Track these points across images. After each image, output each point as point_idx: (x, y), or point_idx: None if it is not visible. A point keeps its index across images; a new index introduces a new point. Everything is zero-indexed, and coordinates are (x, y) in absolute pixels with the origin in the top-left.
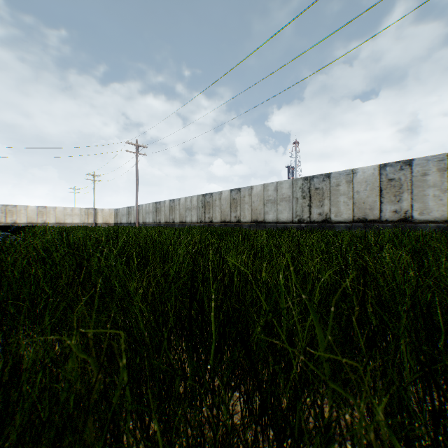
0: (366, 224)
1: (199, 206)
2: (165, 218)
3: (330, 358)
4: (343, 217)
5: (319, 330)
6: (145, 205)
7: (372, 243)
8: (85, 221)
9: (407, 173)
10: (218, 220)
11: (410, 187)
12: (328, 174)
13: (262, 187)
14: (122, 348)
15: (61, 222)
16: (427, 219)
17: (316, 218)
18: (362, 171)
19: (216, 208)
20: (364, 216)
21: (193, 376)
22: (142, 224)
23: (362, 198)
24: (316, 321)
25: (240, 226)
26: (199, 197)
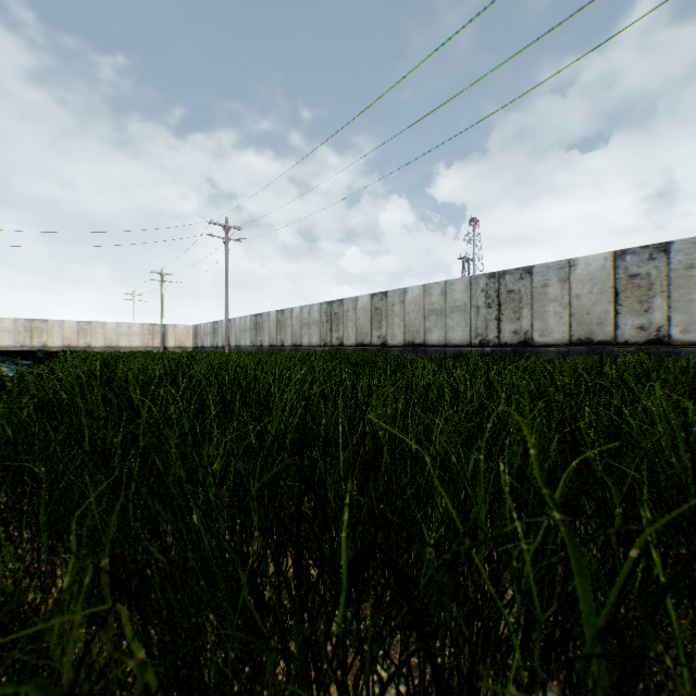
0: (592, 348)
1: (322, 321)
2: (270, 338)
3: (607, 651)
4: (553, 337)
5: (585, 591)
6: (239, 319)
7: (614, 381)
8: (149, 344)
9: (660, 266)
10: (351, 341)
11: (666, 287)
12: (529, 268)
13: (421, 290)
14: (129, 637)
15: (114, 346)
16: (695, 340)
17: (508, 339)
18: (586, 263)
19: (349, 324)
20: (588, 336)
21: (302, 655)
22: (235, 348)
23: (586, 306)
24: (578, 570)
25: (386, 351)
26: (322, 306)
